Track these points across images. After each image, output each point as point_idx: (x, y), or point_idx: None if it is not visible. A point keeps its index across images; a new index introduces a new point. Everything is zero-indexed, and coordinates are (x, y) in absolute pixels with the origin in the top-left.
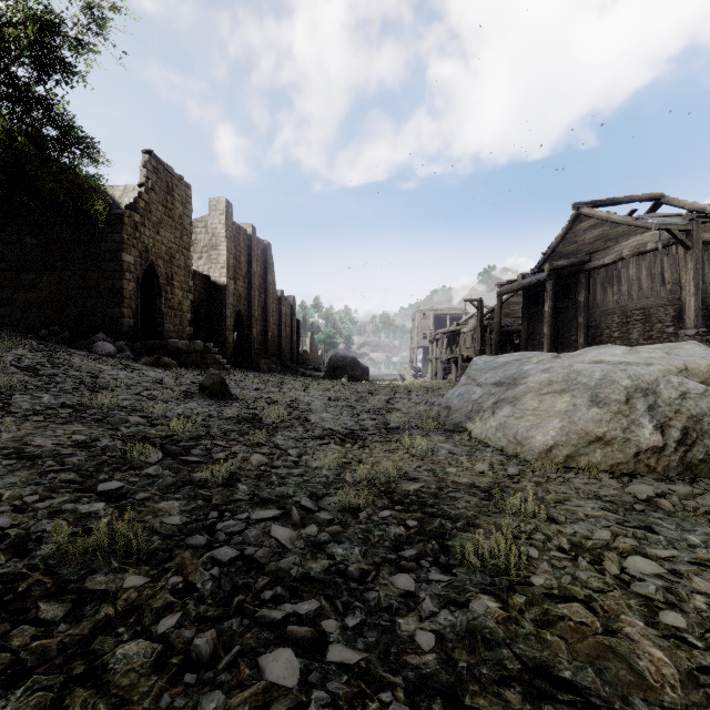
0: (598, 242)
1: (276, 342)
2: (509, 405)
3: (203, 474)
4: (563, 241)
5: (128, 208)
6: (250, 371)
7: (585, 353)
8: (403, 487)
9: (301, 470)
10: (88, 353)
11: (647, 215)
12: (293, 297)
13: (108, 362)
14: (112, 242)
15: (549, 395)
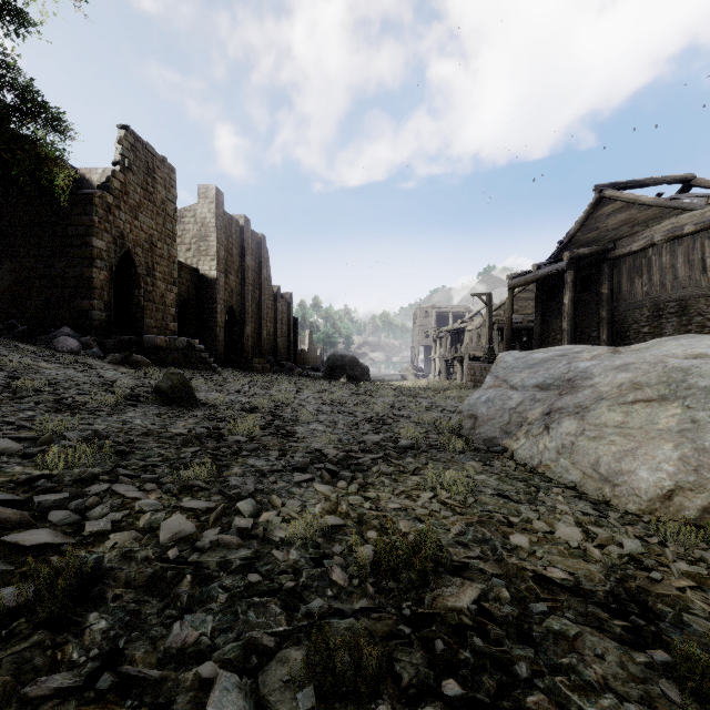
0: (624, 227)
1: (272, 340)
2: (573, 417)
3: (16, 590)
4: (582, 228)
5: (99, 187)
6: (241, 370)
7: (656, 346)
8: (445, 598)
9: (249, 553)
10: (44, 349)
11: (682, 195)
12: (290, 294)
13: (58, 359)
14: (81, 225)
15: (640, 404)
